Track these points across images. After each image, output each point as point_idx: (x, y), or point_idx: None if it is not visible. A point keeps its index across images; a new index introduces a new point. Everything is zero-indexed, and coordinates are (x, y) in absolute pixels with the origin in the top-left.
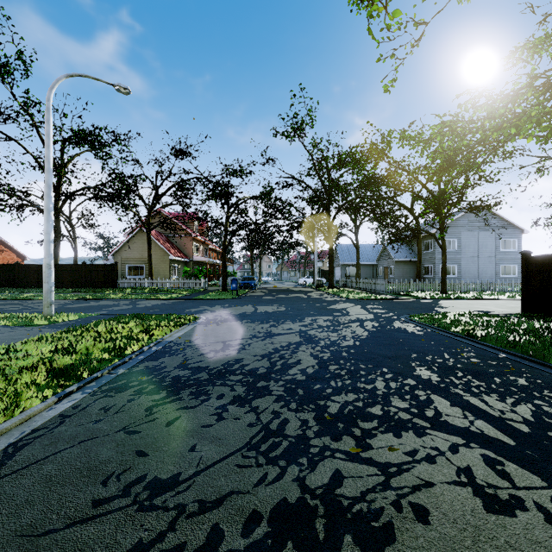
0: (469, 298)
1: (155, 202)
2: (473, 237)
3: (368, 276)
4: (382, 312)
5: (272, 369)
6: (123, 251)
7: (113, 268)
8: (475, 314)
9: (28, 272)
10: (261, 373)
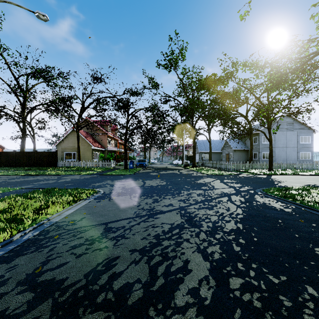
0: (290, 174)
1: (82, 112)
2: (283, 135)
3: (216, 159)
4: (239, 186)
5: (152, 289)
6: (62, 143)
7: (54, 154)
8: (318, 189)
9: (0, 157)
10: (134, 301)
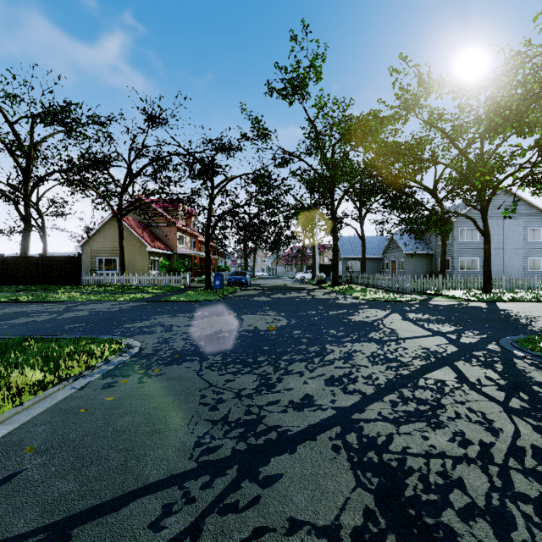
0: (530, 300)
1: (128, 183)
2: (498, 226)
3: (372, 271)
4: (451, 331)
5: None
6: (93, 241)
7: (76, 261)
8: None
9: None
10: None
